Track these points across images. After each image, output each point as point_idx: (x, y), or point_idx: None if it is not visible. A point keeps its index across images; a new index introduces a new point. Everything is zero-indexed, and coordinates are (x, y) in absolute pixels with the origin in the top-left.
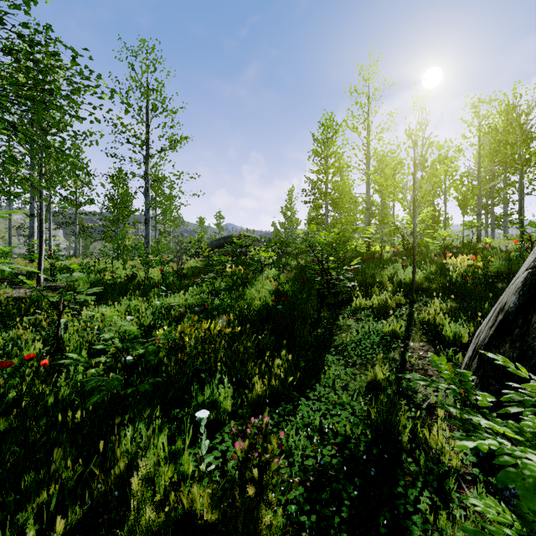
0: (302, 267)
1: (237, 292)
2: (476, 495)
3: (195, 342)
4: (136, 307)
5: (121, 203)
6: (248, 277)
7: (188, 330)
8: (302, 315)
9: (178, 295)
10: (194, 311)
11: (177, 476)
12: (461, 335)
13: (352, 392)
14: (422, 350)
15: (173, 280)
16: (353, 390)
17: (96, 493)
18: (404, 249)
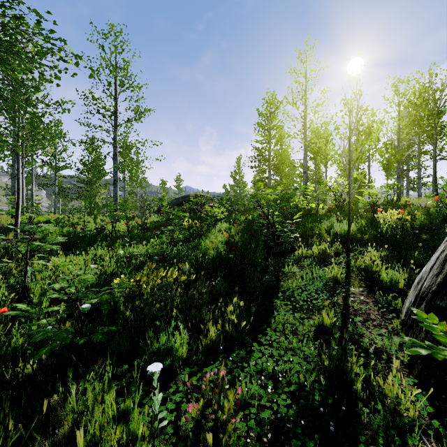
0: (250, 221)
1: (193, 243)
2: None
3: (151, 290)
4: (101, 256)
5: (93, 167)
6: (203, 230)
7: (144, 278)
8: (251, 263)
9: (140, 245)
10: (154, 259)
11: (126, 437)
12: (397, 281)
13: (301, 336)
14: (362, 295)
15: (137, 233)
16: (301, 334)
17: None
18: (337, 207)
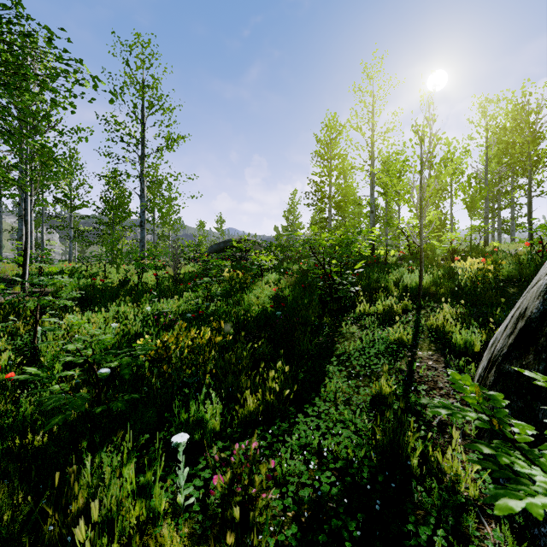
0: (304, 271)
1: (235, 298)
2: (499, 533)
3: (180, 353)
4: (125, 314)
5: (116, 205)
6: (246, 282)
7: (171, 339)
8: (303, 322)
9: (171, 300)
10: (187, 317)
11: (147, 514)
12: (472, 343)
13: (355, 407)
14: (431, 359)
15: (168, 285)
16: (356, 405)
17: (48, 537)
18: (410, 254)
